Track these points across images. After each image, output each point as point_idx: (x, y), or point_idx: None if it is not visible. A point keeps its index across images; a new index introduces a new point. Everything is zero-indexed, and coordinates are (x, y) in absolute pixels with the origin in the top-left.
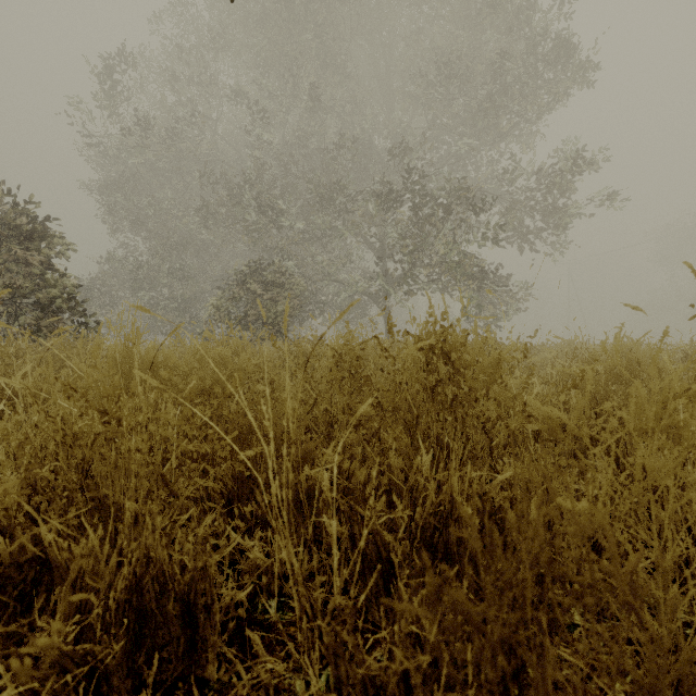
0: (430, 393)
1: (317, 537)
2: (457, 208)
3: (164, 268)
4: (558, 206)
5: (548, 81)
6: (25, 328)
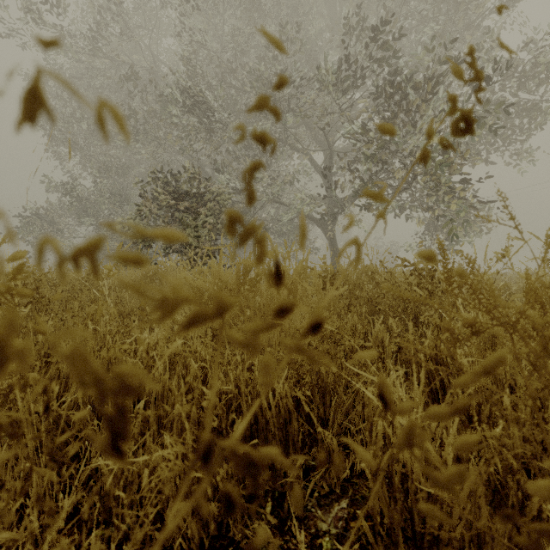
0: None
1: None
2: None
3: (104, 193)
4: (549, 100)
5: None
6: None
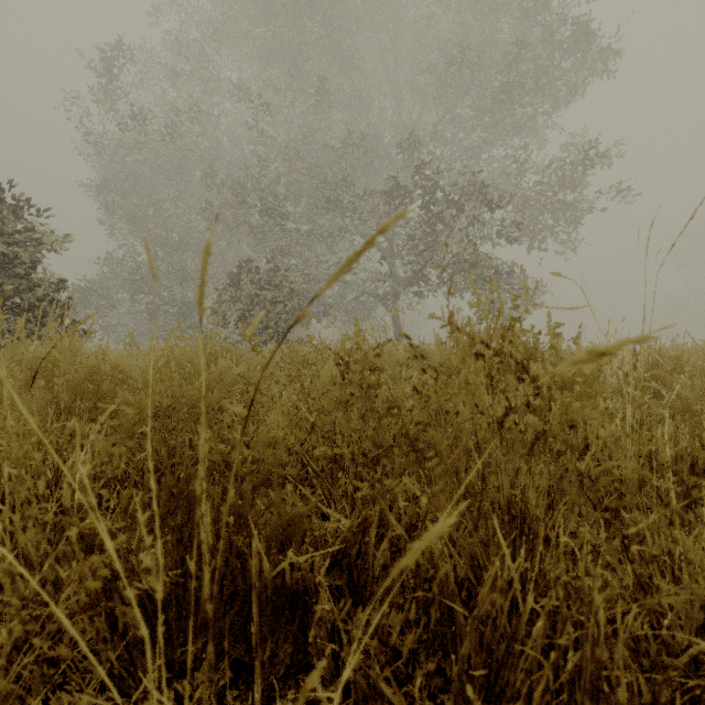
0: (496, 429)
1: (309, 660)
2: (469, 205)
3: (164, 269)
4: (576, 203)
5: (567, 70)
6: (7, 332)
